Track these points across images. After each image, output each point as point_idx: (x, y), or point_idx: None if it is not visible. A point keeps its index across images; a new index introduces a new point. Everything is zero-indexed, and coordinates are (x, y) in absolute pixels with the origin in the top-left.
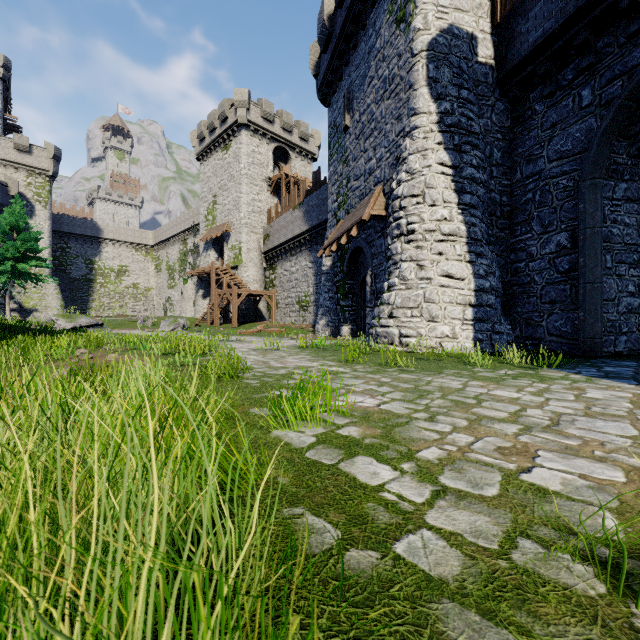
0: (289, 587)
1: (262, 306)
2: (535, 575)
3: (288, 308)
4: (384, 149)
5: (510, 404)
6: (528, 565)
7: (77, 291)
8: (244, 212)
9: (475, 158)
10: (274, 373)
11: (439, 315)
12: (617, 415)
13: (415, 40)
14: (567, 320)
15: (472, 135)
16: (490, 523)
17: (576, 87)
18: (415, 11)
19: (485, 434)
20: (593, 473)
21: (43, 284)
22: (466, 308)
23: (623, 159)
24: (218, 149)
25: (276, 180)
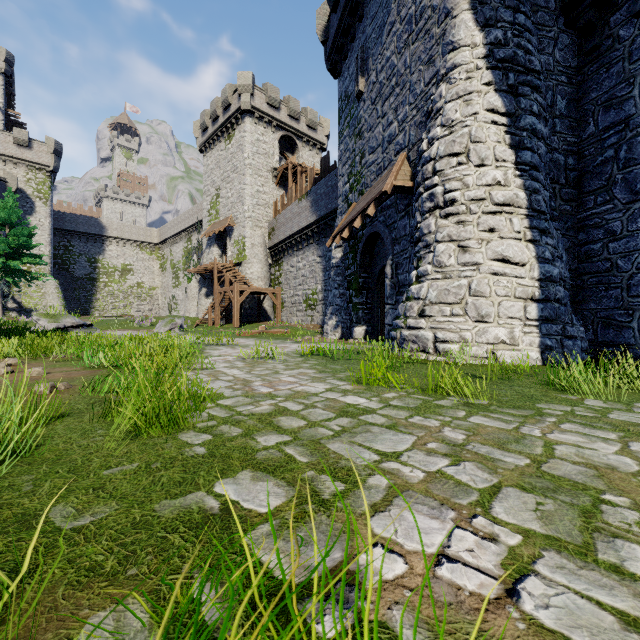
0: None
1: (267, 305)
2: None
3: (294, 307)
4: (409, 106)
5: None
6: None
7: (80, 290)
8: (248, 205)
9: (535, 104)
10: (249, 411)
11: (491, 313)
12: None
13: None
14: None
15: (531, 73)
16: None
17: None
18: None
19: None
20: None
21: (43, 283)
22: (528, 303)
23: None
24: (221, 139)
25: (282, 170)
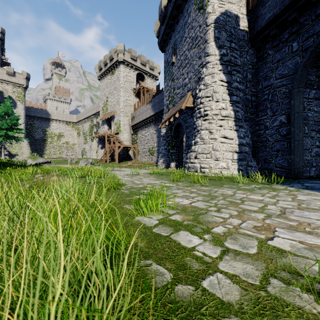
0: (144, 308)
1: (131, 153)
2: (281, 300)
3: (144, 154)
4: (192, 73)
5: (258, 203)
6: (277, 294)
7: (38, 145)
8: (122, 105)
9: (238, 78)
10: (136, 186)
11: (220, 157)
12: (315, 208)
13: (208, 18)
14: (285, 160)
15: (237, 66)
16: (254, 269)
17: (290, 41)
18: (208, 3)
19: (247, 219)
20: (306, 240)
21: (21, 142)
22: (234, 153)
23: (313, 78)
24: (108, 74)
25: (138, 89)
